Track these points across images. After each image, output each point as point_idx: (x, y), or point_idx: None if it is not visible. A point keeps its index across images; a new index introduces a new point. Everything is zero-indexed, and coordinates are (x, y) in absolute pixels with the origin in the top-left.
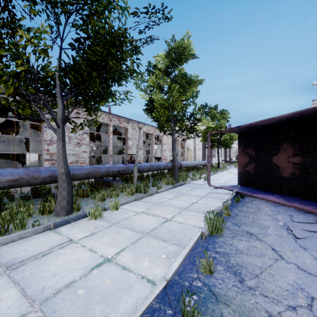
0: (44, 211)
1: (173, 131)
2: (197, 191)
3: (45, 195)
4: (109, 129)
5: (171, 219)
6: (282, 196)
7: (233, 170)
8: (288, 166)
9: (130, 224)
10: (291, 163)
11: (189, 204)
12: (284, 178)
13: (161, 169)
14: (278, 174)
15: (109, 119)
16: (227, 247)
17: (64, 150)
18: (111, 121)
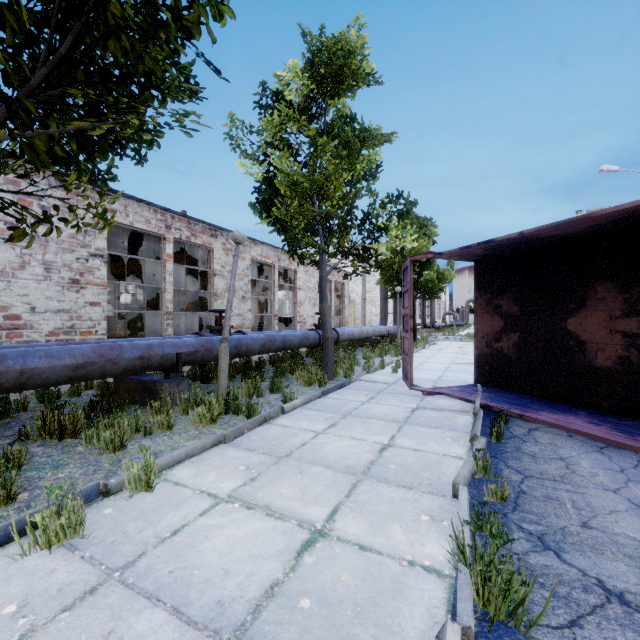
0: None
1: (322, 255)
2: (384, 404)
3: None
4: (165, 249)
5: (326, 529)
6: (599, 416)
7: (443, 344)
8: (610, 340)
9: (175, 571)
10: (620, 334)
11: (373, 451)
12: (598, 369)
13: (294, 346)
14: (581, 359)
15: (165, 224)
16: None
17: None
18: (169, 228)
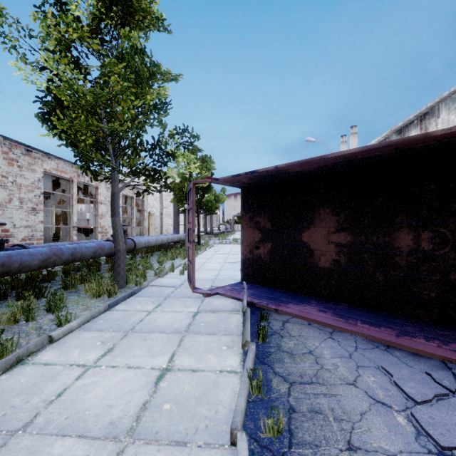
0: None
1: (114, 173)
2: (169, 311)
3: None
4: None
5: None
6: (323, 303)
7: (219, 247)
8: (328, 248)
9: None
10: (334, 244)
11: (148, 385)
12: (321, 269)
13: (86, 257)
14: (311, 262)
15: None
16: None
17: None
18: None
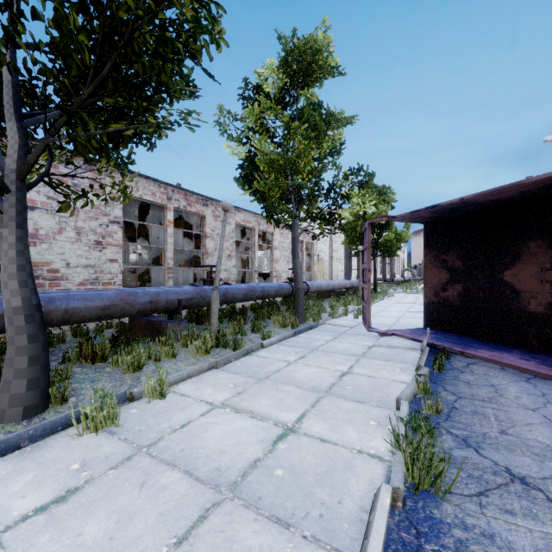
0: None
1: (294, 220)
2: (345, 342)
3: None
4: (167, 216)
5: (296, 428)
6: (530, 354)
7: (400, 296)
8: (541, 289)
9: (185, 449)
10: (550, 284)
11: (334, 377)
12: (530, 314)
13: (271, 295)
14: (516, 306)
15: (167, 196)
16: None
17: (23, 251)
18: (170, 199)
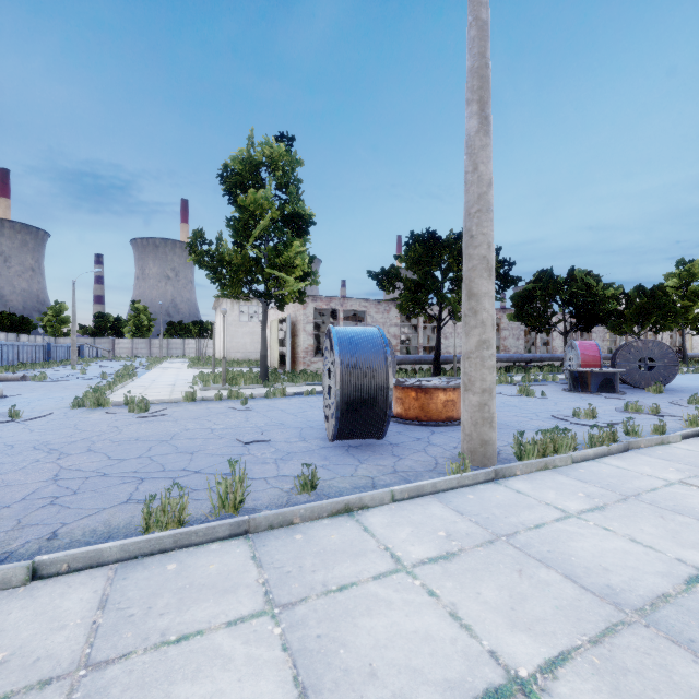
0: None
1: (683, 330)
2: None
3: None
4: None
5: None
6: None
7: None
8: None
9: None
10: None
11: None
12: None
13: None
14: None
15: None
16: None
17: None
18: None
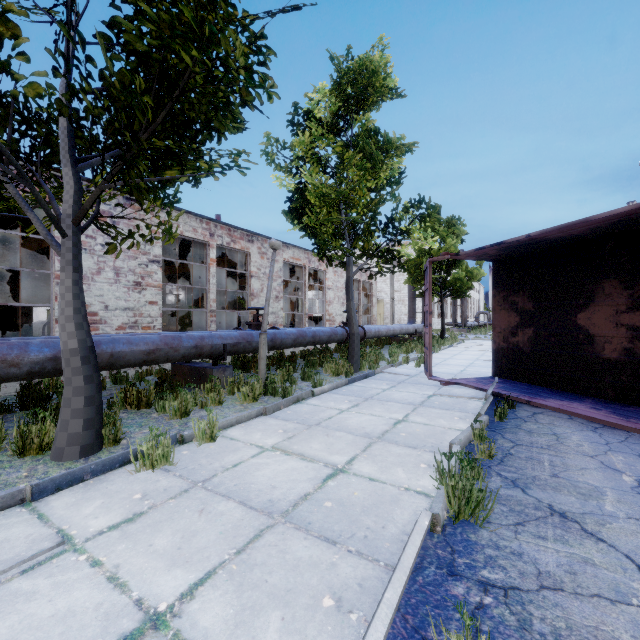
0: (27, 446)
1: (349, 258)
2: (403, 391)
3: (42, 403)
4: (209, 254)
5: (345, 468)
6: (603, 404)
7: (472, 343)
8: (616, 333)
9: (239, 484)
10: (625, 327)
11: (388, 424)
12: (605, 361)
13: (323, 341)
14: (590, 352)
15: (209, 232)
16: (510, 566)
17: (79, 294)
18: (212, 236)
